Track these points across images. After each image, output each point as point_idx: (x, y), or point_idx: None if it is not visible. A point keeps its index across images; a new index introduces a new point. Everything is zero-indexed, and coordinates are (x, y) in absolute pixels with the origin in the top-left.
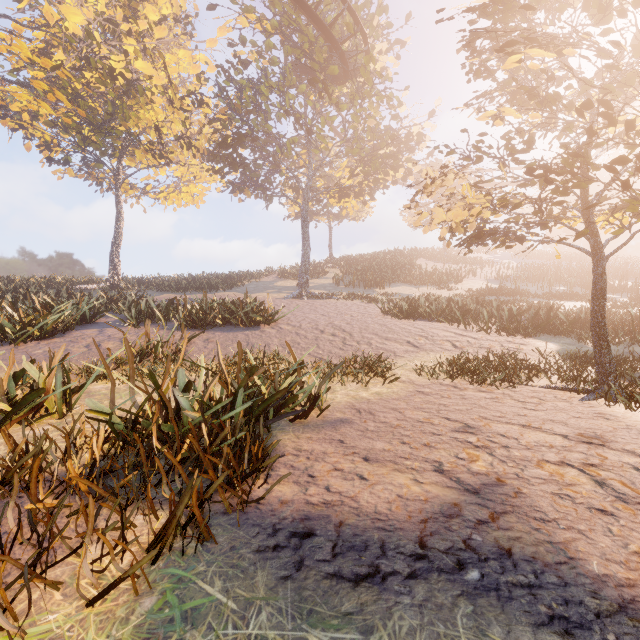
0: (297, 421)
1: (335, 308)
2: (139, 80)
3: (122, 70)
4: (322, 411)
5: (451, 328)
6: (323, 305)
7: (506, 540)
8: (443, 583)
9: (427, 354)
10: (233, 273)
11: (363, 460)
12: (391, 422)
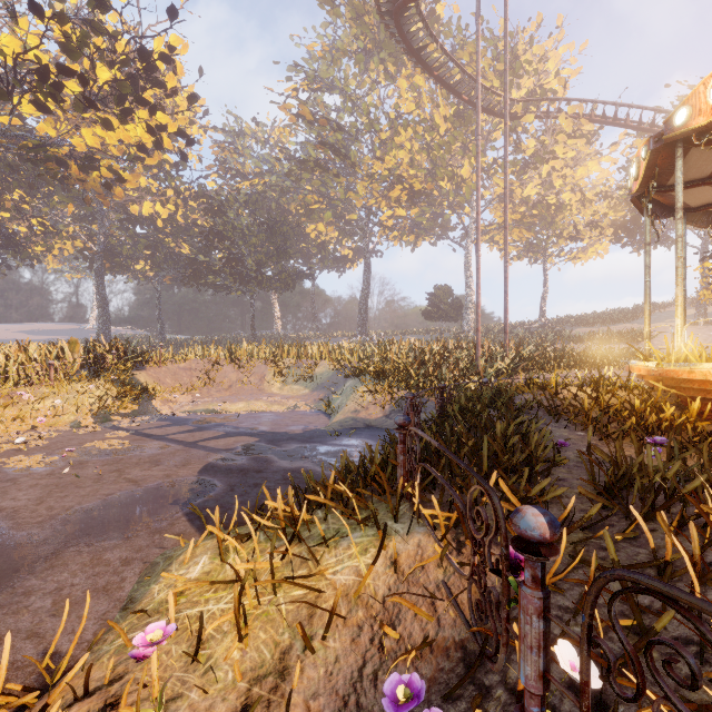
0: None
1: None
2: (563, 202)
3: (553, 201)
4: None
5: None
6: (709, 330)
7: None
8: None
9: None
10: (636, 306)
11: None
12: None
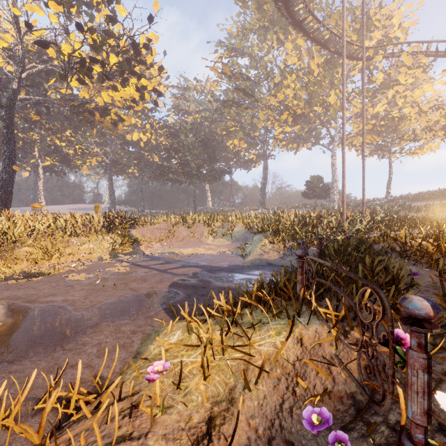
0: None
1: None
2: (404, 115)
3: (397, 115)
4: None
5: None
6: None
7: None
8: None
9: None
10: None
11: None
12: None
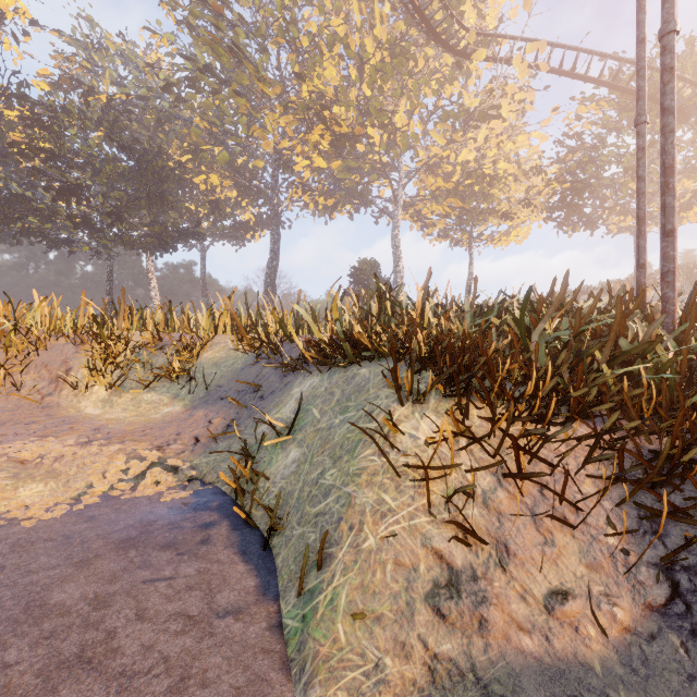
0: None
1: None
2: (498, 174)
3: (488, 172)
4: None
5: None
6: None
7: None
8: None
9: None
10: None
11: None
12: None
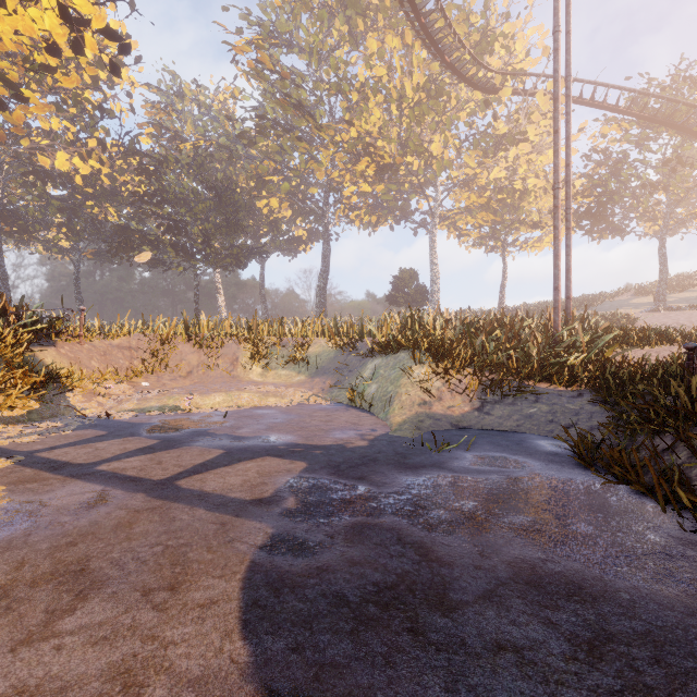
0: None
1: (688, 316)
2: (528, 188)
3: (519, 187)
4: None
5: None
6: (678, 315)
7: None
8: None
9: None
10: (585, 296)
11: None
12: None
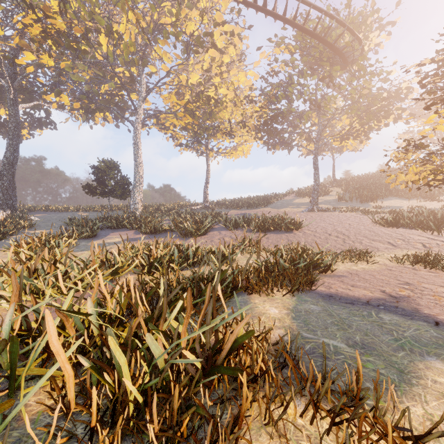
0: (321, 274)
1: (337, 219)
2: (221, 98)
3: (213, 95)
4: (332, 271)
5: (426, 234)
6: (329, 216)
7: (398, 305)
8: (371, 307)
9: (401, 250)
10: (266, 195)
11: (351, 286)
12: (366, 278)
